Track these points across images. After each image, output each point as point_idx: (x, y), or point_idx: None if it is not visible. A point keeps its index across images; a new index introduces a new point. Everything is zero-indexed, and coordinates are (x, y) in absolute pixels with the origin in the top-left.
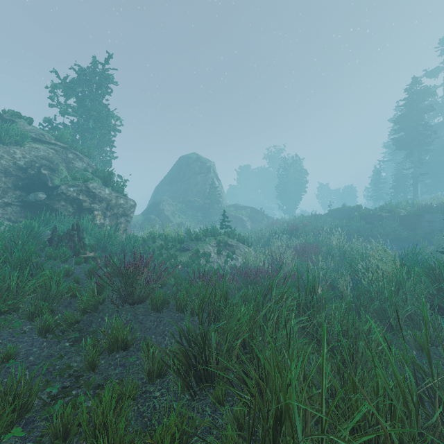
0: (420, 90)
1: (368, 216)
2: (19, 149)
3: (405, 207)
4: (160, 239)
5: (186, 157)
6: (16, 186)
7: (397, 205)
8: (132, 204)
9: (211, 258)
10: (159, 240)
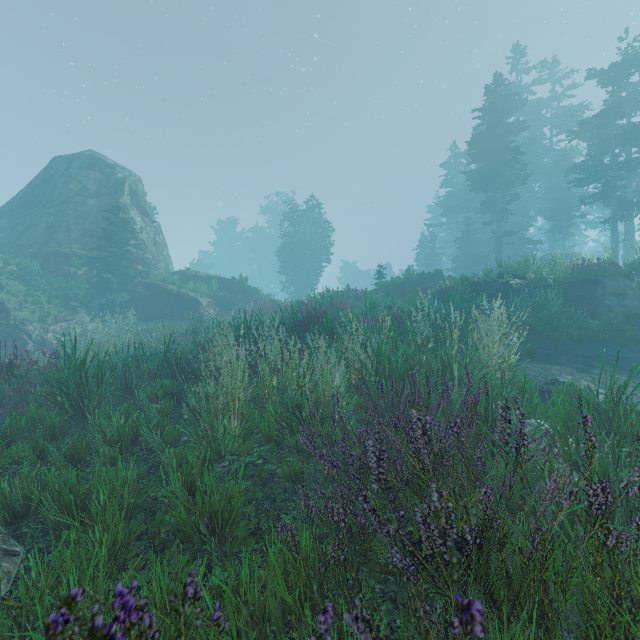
0: (507, 95)
1: (479, 285)
2: None
3: (539, 270)
4: None
5: (67, 157)
6: None
7: (525, 266)
8: None
9: None
10: None
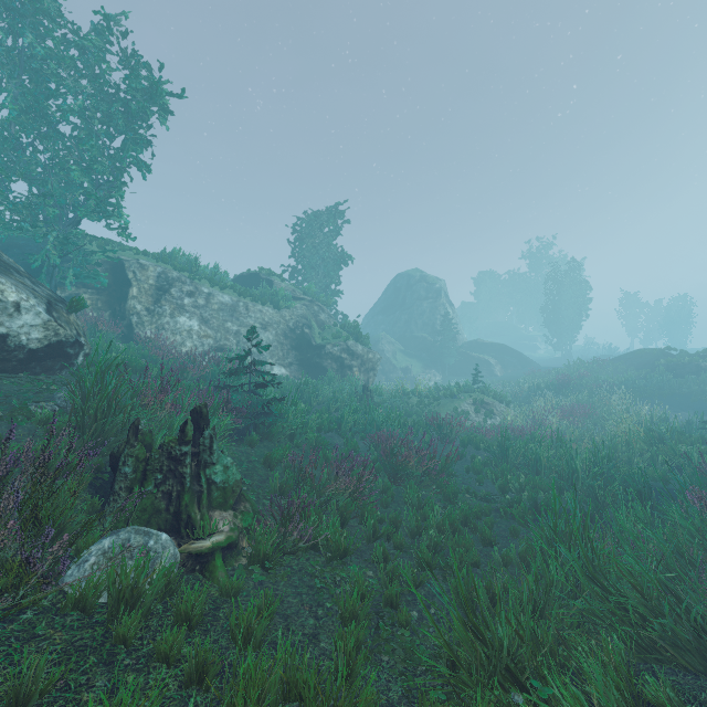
0: None
1: (678, 365)
2: (287, 311)
3: None
4: (412, 395)
5: (405, 275)
6: (292, 347)
7: None
8: (378, 357)
9: (469, 416)
10: (412, 396)
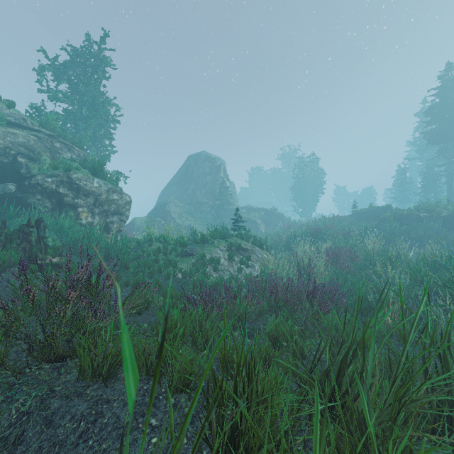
0: None
1: (402, 216)
2: None
3: (446, 206)
4: (159, 242)
5: (195, 156)
6: None
7: (436, 204)
8: (128, 200)
9: (220, 265)
10: (157, 242)
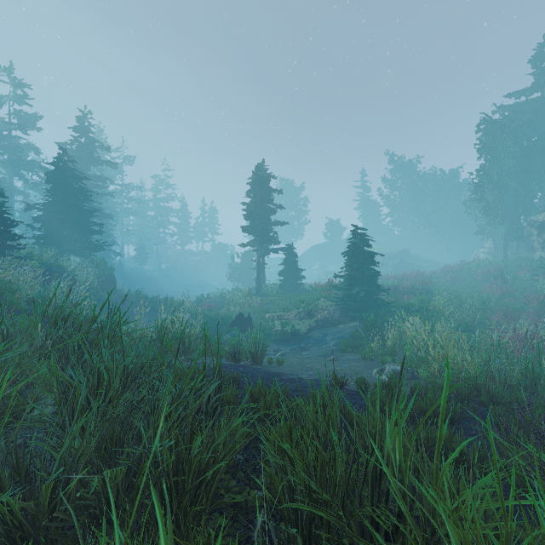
0: None
1: None
2: None
3: None
4: None
5: None
6: None
7: None
8: None
9: None
10: None
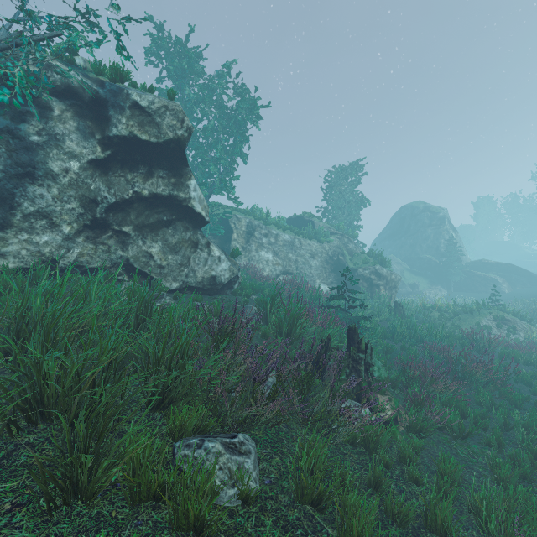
0: None
1: None
2: (326, 244)
3: None
4: (432, 309)
5: (409, 206)
6: (332, 270)
7: None
8: (399, 278)
9: (491, 331)
10: (432, 310)
